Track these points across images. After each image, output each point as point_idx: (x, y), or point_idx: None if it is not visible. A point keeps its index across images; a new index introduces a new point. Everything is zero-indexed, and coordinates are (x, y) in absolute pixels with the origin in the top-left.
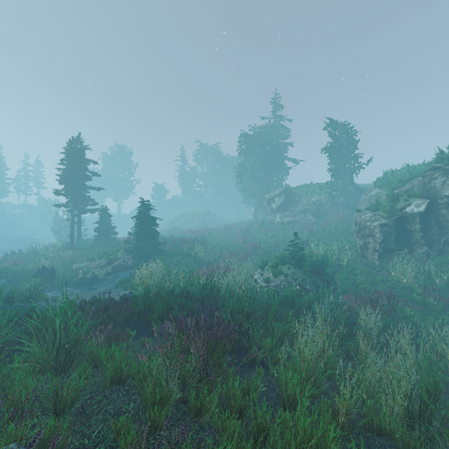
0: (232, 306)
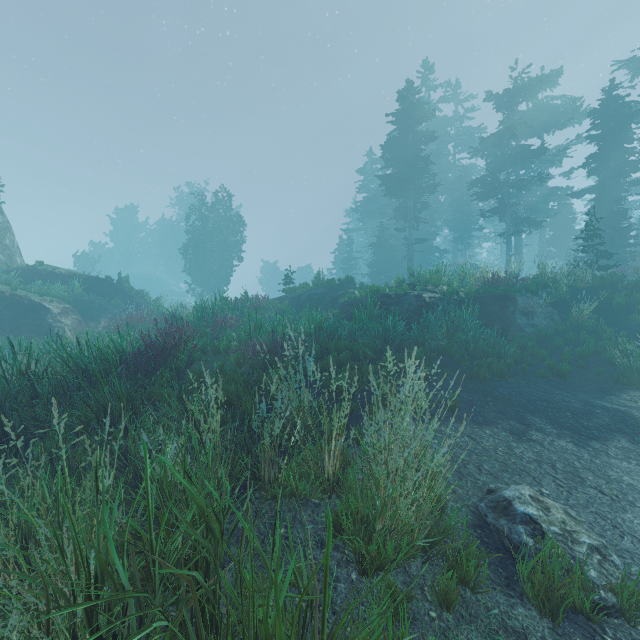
0: (121, 345)
